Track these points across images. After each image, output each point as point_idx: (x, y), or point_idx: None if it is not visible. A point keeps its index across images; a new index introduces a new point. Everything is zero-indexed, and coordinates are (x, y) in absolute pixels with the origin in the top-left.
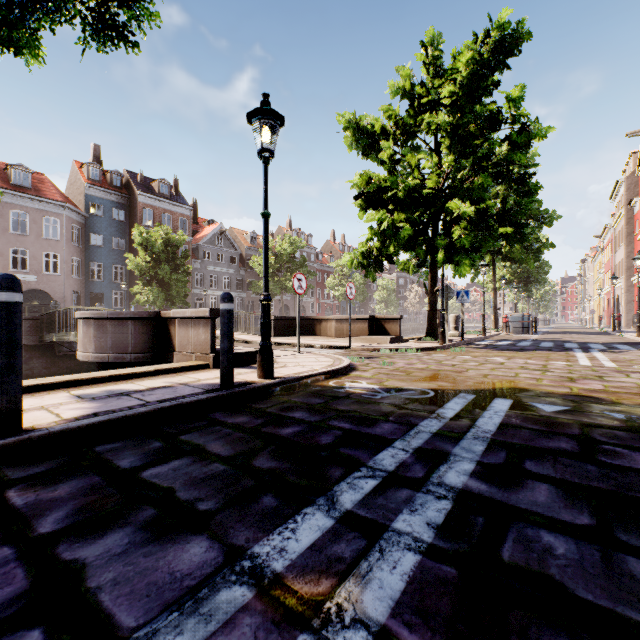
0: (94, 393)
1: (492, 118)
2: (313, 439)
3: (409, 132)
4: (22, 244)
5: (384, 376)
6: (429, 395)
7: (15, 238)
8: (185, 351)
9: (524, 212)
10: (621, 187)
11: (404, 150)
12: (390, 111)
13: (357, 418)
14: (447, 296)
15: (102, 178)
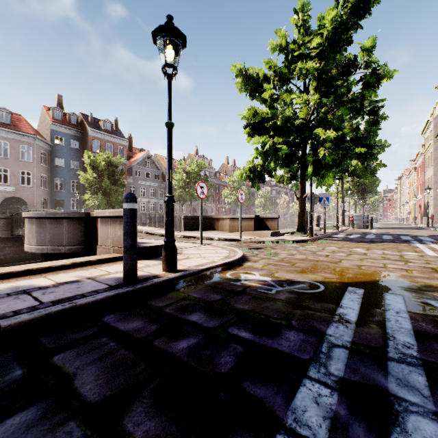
0: None
1: (350, 64)
2: (210, 361)
3: (284, 79)
4: (4, 164)
5: (273, 267)
6: (320, 289)
7: None
8: (105, 245)
9: (372, 137)
10: (430, 125)
11: (280, 93)
12: (270, 63)
13: (257, 322)
14: (314, 201)
15: (63, 118)
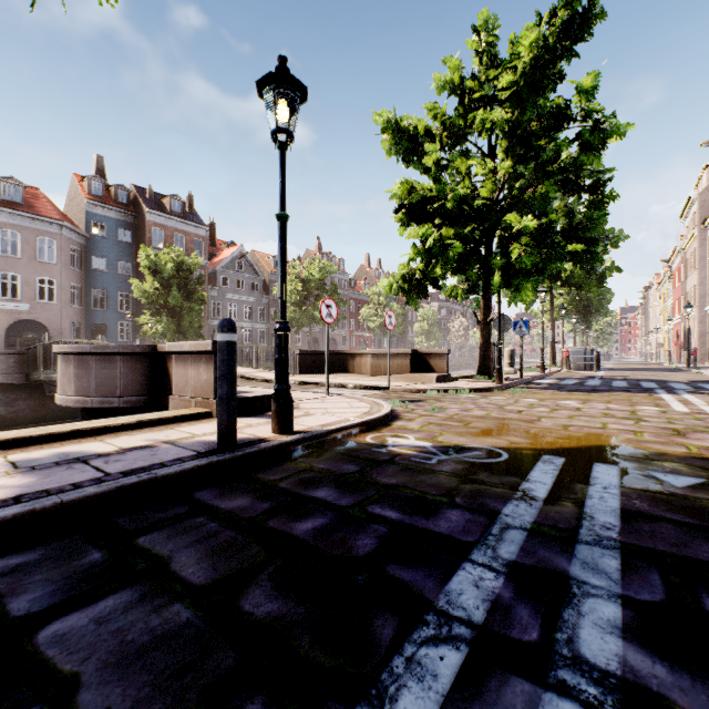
0: (39, 458)
1: (559, 114)
2: (344, 544)
3: (458, 134)
4: (12, 268)
5: (436, 428)
6: (502, 458)
7: (4, 261)
8: (183, 395)
9: (595, 227)
10: (693, 204)
11: (451, 156)
12: (436, 110)
13: (408, 500)
14: (504, 327)
15: (106, 194)
